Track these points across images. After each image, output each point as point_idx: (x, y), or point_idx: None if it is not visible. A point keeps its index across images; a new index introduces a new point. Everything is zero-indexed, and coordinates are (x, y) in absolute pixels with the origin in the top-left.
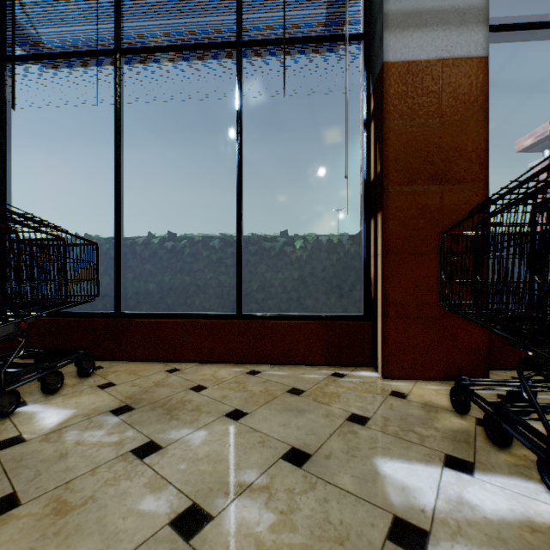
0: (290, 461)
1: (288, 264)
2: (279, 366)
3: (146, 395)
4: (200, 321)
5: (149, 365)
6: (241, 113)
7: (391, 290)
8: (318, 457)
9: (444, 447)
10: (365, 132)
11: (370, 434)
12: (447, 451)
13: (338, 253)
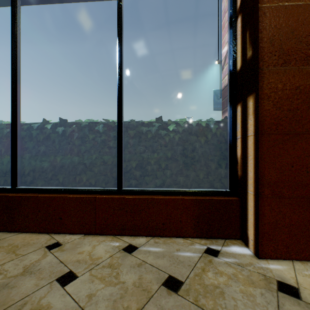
0: None
1: (162, 145)
2: (155, 238)
3: (0, 295)
4: (83, 197)
5: (35, 238)
6: (121, 12)
7: (266, 170)
8: None
9: None
10: (231, 28)
11: None
12: None
13: (205, 136)
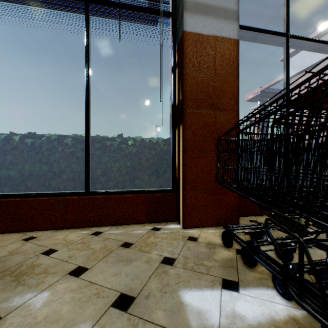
0: (118, 307)
1: (123, 156)
2: (116, 226)
3: None
4: (55, 198)
5: (8, 236)
6: (88, 48)
7: (188, 173)
8: (140, 299)
9: (221, 273)
10: (173, 74)
11: (176, 271)
12: (223, 276)
13: (156, 149)
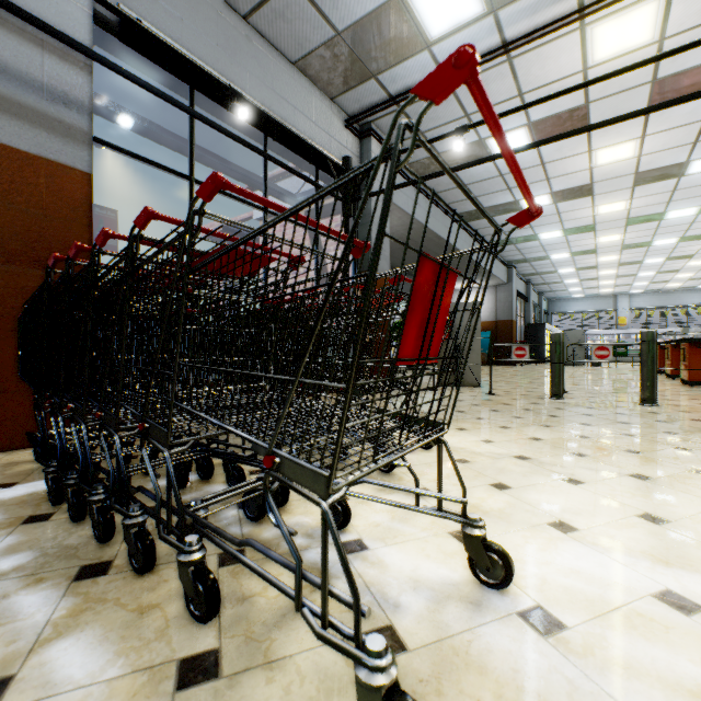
0: None
1: None
2: None
3: None
4: None
5: None
6: None
7: None
8: None
9: (2, 481)
10: None
11: None
12: (2, 483)
13: None
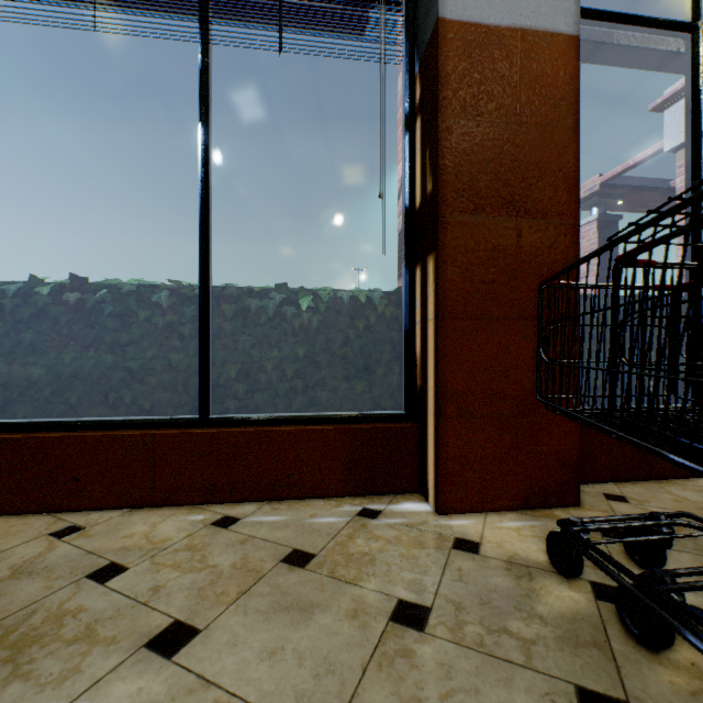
0: None
1: (288, 334)
2: (273, 503)
3: None
4: (129, 435)
5: (20, 523)
6: (207, 76)
7: (449, 376)
8: None
9: (568, 666)
10: (408, 134)
11: (437, 653)
12: (575, 678)
13: (366, 317)
